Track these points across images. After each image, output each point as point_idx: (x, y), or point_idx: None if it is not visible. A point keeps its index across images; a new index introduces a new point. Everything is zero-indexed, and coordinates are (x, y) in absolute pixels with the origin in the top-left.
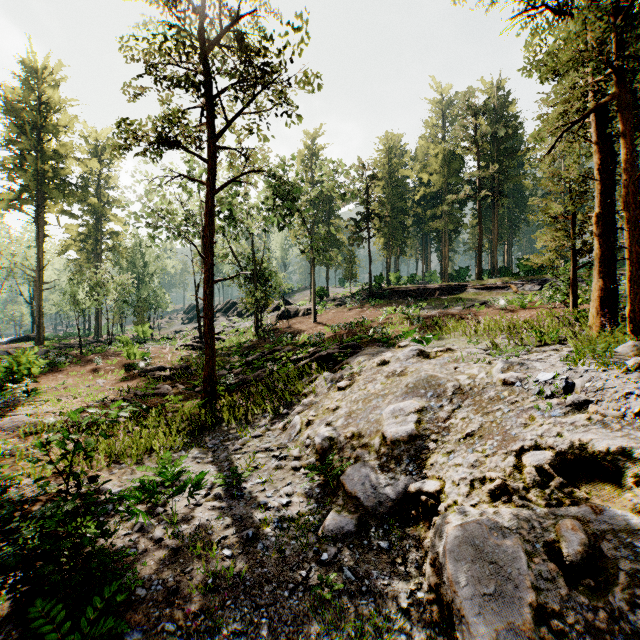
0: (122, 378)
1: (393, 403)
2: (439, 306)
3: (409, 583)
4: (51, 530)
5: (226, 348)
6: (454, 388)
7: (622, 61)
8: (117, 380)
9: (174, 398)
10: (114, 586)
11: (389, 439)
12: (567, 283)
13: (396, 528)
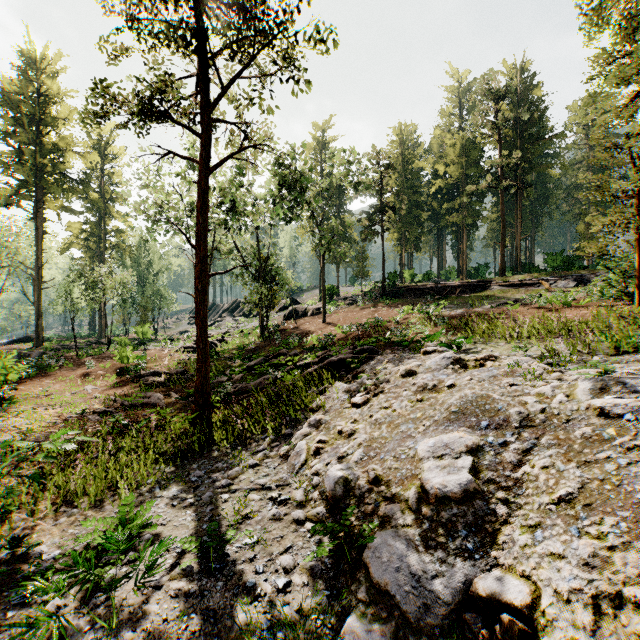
0: (113, 384)
1: (431, 434)
2: (462, 305)
3: None
4: None
5: (228, 350)
6: (521, 417)
7: None
8: (107, 386)
9: (161, 411)
10: None
11: (433, 494)
12: (620, 277)
13: None
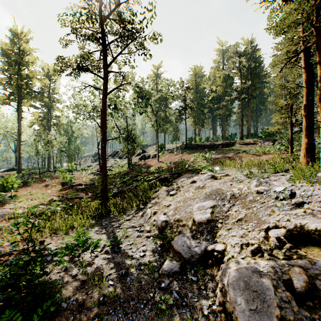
0: (60, 189)
1: (198, 203)
2: (221, 153)
3: (208, 300)
4: (15, 272)
5: (113, 174)
6: (231, 195)
7: (318, 24)
8: (57, 190)
9: (86, 200)
10: (49, 302)
11: (197, 222)
12: (287, 141)
13: (201, 269)
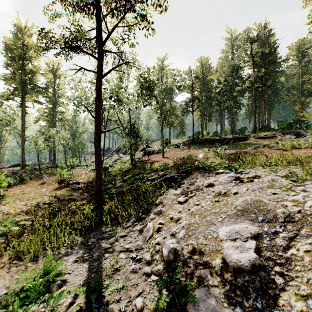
0: (56, 188)
1: (226, 223)
2: (235, 148)
3: None
4: None
5: (114, 171)
6: (284, 215)
7: None
8: (52, 189)
9: (77, 203)
10: None
11: (231, 266)
12: None
13: None
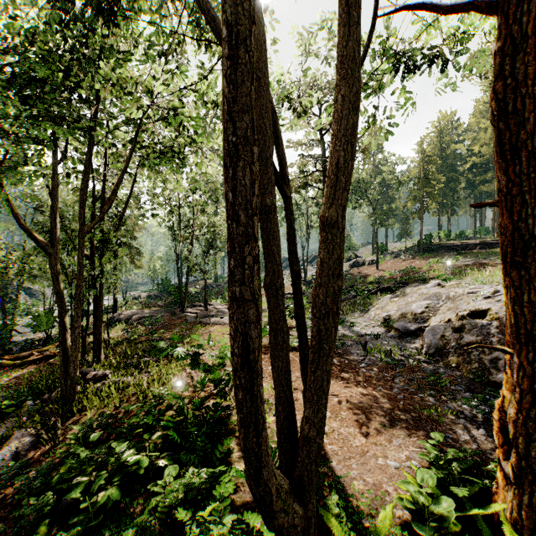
0: None
1: (418, 303)
2: (473, 258)
3: (414, 345)
4: None
5: None
6: (446, 296)
7: None
8: None
9: (307, 305)
10: None
11: (413, 313)
12: None
13: (413, 338)
